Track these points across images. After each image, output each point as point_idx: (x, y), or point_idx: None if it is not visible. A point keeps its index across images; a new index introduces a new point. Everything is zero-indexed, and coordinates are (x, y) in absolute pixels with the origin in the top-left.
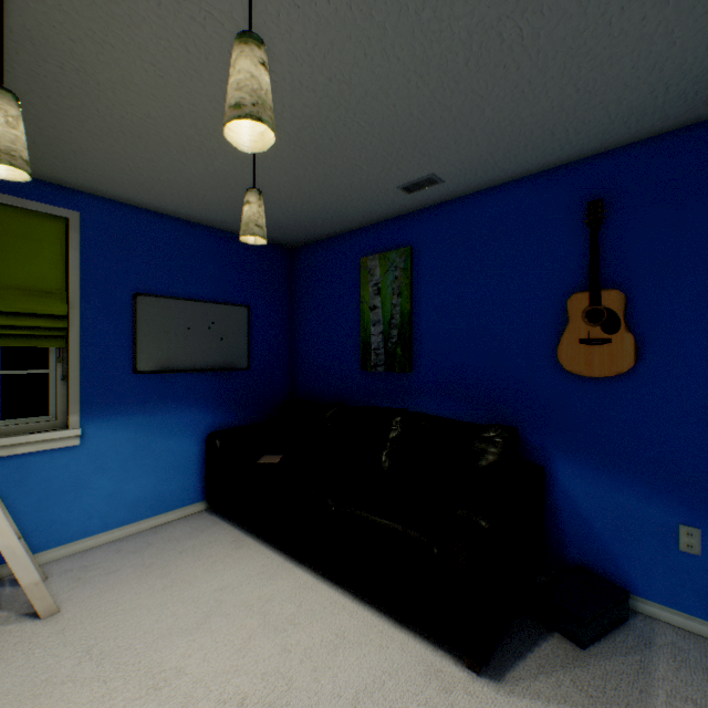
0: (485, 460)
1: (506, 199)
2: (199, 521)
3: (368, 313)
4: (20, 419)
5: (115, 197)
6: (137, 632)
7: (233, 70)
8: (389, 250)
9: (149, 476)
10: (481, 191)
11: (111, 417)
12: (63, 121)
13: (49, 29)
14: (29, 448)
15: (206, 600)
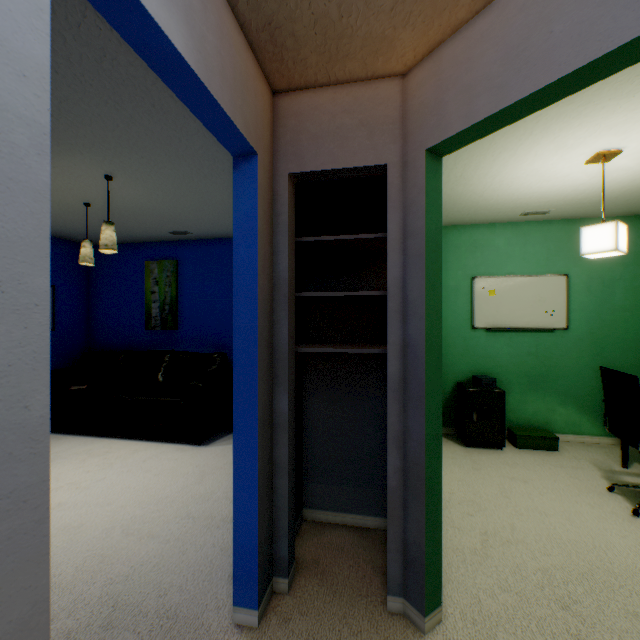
0: (210, 368)
1: (225, 246)
2: None
3: (151, 295)
4: None
5: None
6: None
7: (105, 233)
8: (164, 259)
9: None
10: (214, 239)
11: None
12: None
13: None
14: None
15: None
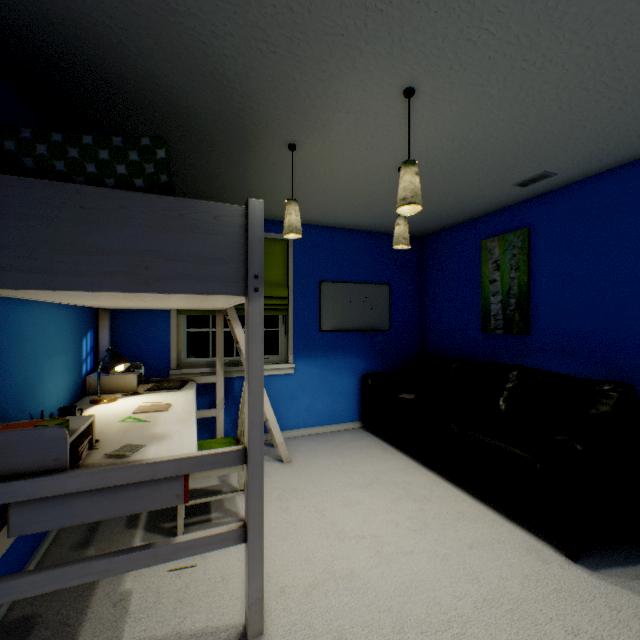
0: (594, 409)
1: (626, 178)
2: (357, 433)
3: (488, 286)
4: (266, 356)
5: (310, 223)
6: (333, 480)
7: (401, 181)
8: (507, 232)
9: (327, 398)
10: (599, 174)
11: (307, 358)
12: (296, 192)
13: (303, 159)
14: (271, 372)
15: (368, 474)
